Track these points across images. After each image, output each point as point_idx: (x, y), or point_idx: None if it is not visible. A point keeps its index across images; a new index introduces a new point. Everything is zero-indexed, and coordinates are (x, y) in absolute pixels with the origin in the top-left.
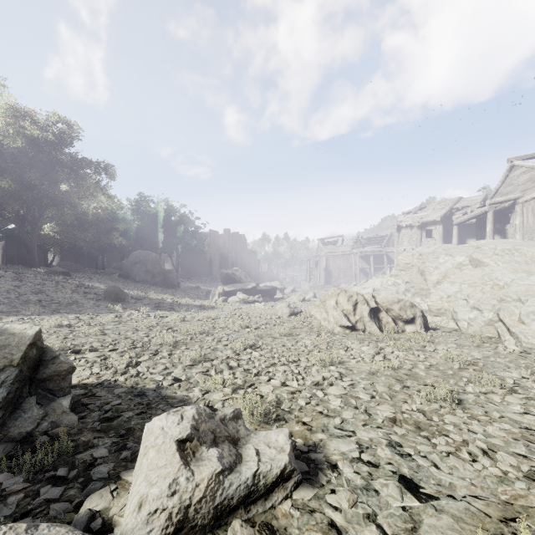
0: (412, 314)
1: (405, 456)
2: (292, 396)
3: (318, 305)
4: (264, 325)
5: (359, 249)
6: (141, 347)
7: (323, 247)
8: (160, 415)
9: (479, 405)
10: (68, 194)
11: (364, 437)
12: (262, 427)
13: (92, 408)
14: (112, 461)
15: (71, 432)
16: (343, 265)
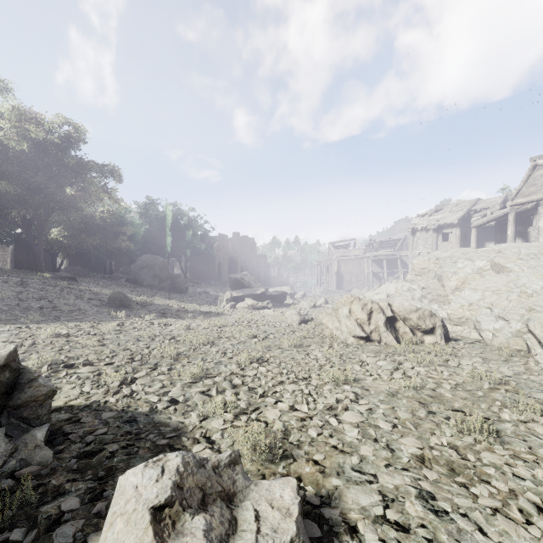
0: (432, 324)
1: (441, 514)
2: (302, 424)
3: (329, 313)
4: (273, 334)
5: (371, 253)
6: (140, 360)
7: (335, 250)
8: (136, 468)
9: (520, 439)
10: (74, 198)
11: (387, 484)
12: (265, 467)
13: (73, 438)
14: (82, 517)
15: (42, 472)
16: (356, 269)
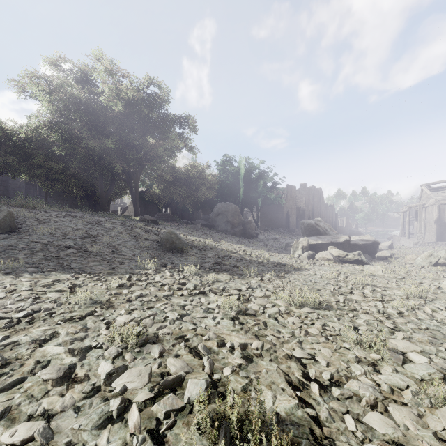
0: None
1: None
2: None
3: None
4: None
5: None
6: None
7: (432, 193)
8: None
9: None
10: (156, 147)
11: None
12: None
13: None
14: None
15: None
16: None
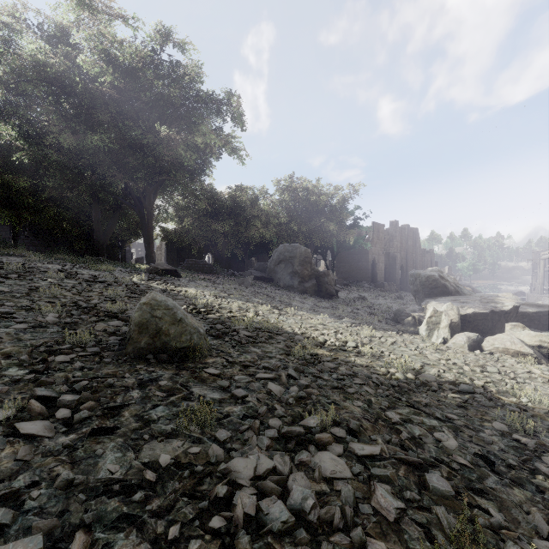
0: None
1: None
2: None
3: None
4: None
5: None
6: None
7: None
8: None
9: None
10: (175, 147)
11: None
12: None
13: None
14: None
15: None
16: None
